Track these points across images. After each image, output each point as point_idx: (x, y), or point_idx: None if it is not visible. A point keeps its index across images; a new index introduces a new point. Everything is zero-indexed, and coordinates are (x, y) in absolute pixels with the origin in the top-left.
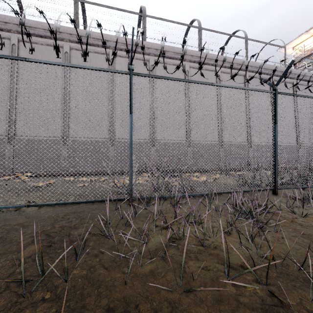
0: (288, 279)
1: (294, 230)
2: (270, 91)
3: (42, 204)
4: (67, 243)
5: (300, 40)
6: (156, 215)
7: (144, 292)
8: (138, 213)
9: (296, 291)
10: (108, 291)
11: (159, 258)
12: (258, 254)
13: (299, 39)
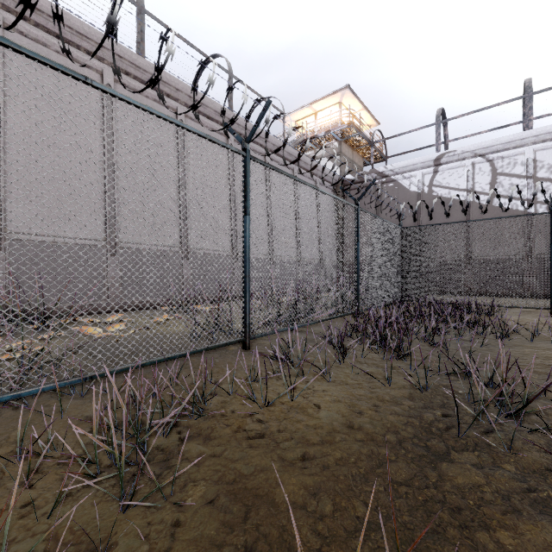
0: None
1: (227, 469)
2: (236, 149)
3: None
4: None
5: (302, 114)
6: None
7: None
8: None
9: None
10: None
11: None
12: None
13: (302, 112)
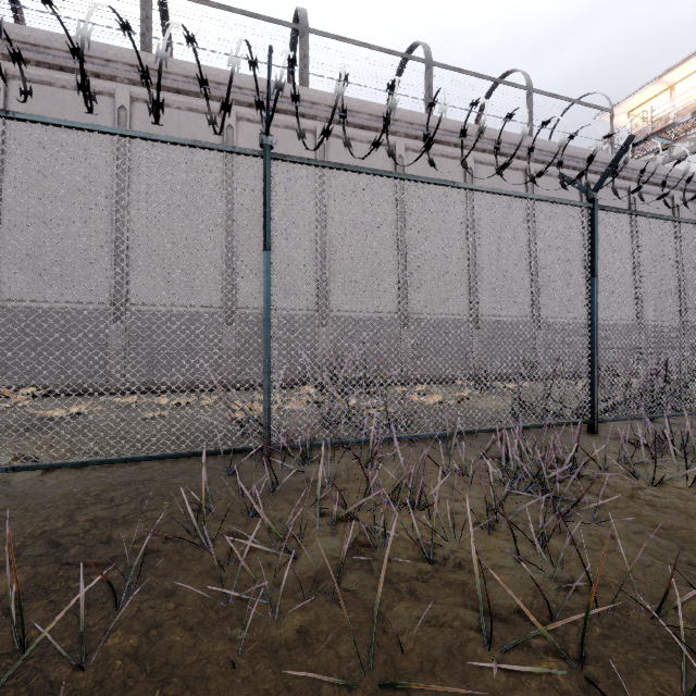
0: (628, 642)
1: (638, 518)
2: (581, 203)
3: (49, 465)
4: (101, 563)
5: (643, 98)
6: (323, 488)
7: (280, 692)
8: (282, 483)
9: (649, 674)
10: (189, 692)
11: (324, 597)
12: (559, 579)
13: (642, 94)
